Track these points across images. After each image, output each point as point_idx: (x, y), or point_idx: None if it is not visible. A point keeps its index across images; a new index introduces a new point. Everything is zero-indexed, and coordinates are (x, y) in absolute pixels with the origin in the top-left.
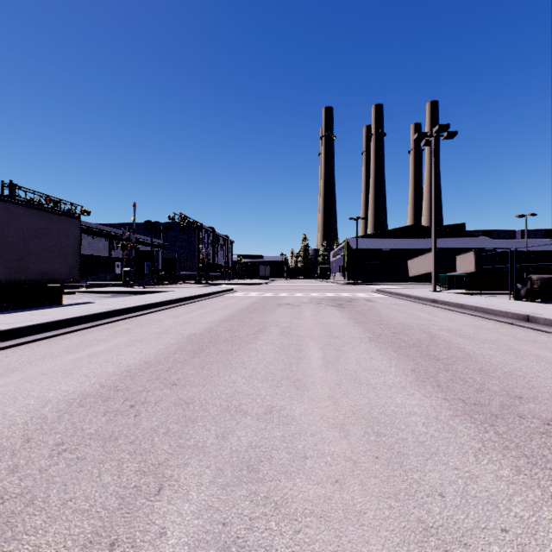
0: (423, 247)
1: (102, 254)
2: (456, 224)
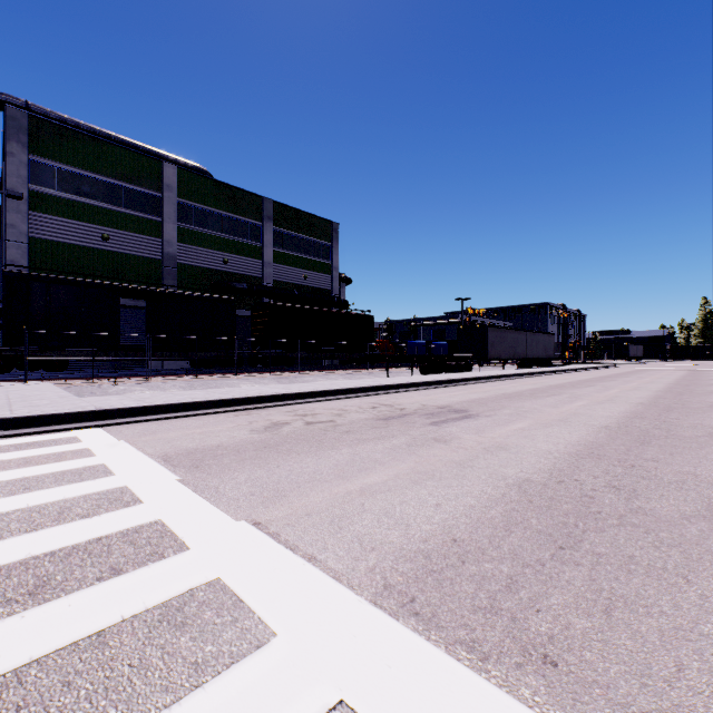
0: None
1: None
2: None
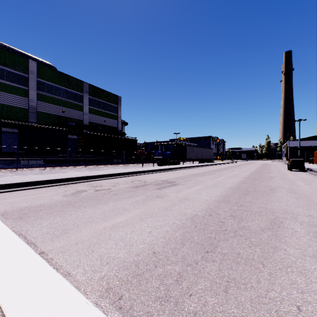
0: None
1: None
2: None
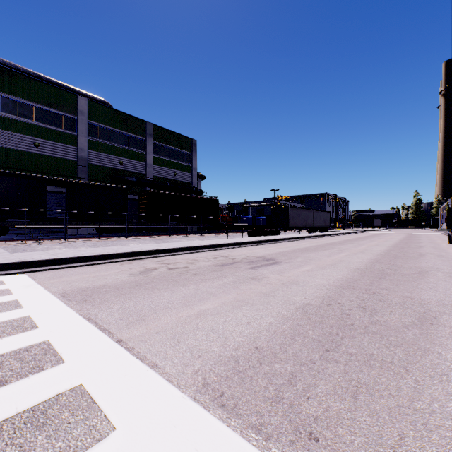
0: None
1: None
2: None
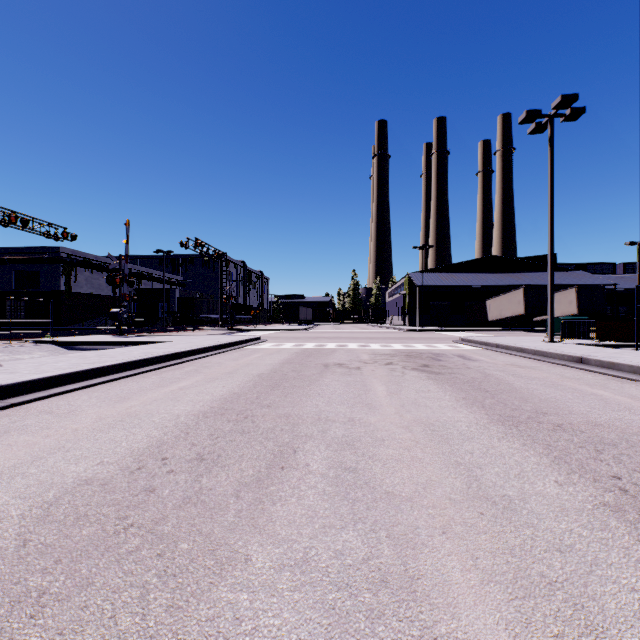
0: (505, 284)
1: (103, 293)
2: (545, 255)
